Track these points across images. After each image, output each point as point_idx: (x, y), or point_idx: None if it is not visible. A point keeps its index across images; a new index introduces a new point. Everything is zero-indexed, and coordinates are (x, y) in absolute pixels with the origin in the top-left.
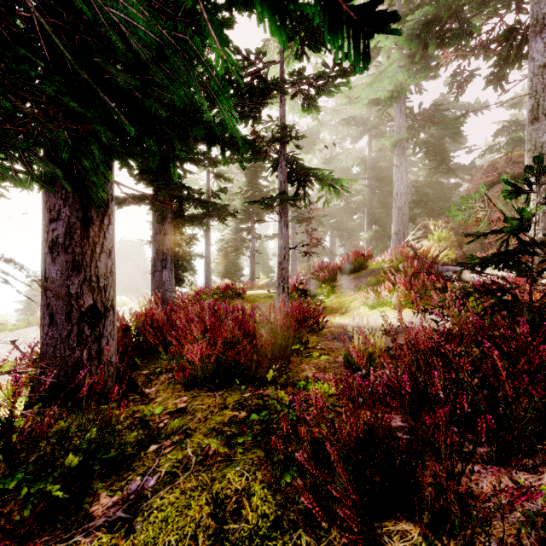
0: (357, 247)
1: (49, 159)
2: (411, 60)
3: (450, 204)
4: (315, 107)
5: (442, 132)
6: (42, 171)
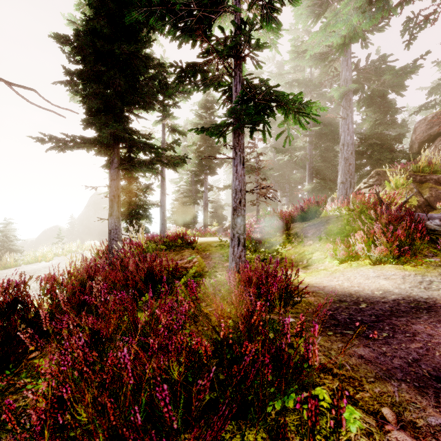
0: (296, 198)
1: None
2: None
3: (398, 153)
4: (276, 21)
5: (396, 78)
6: None
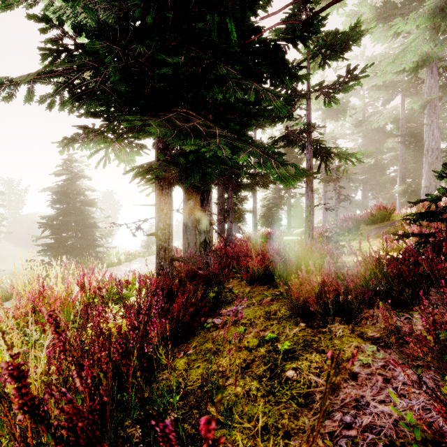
0: (392, 199)
1: None
2: (436, 31)
3: None
4: (334, 102)
5: None
6: None
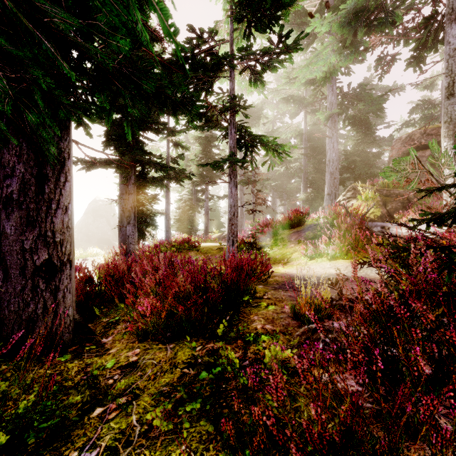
0: (294, 206)
1: (4, 116)
2: (343, 45)
3: (375, 169)
4: (261, 82)
5: (368, 108)
6: None
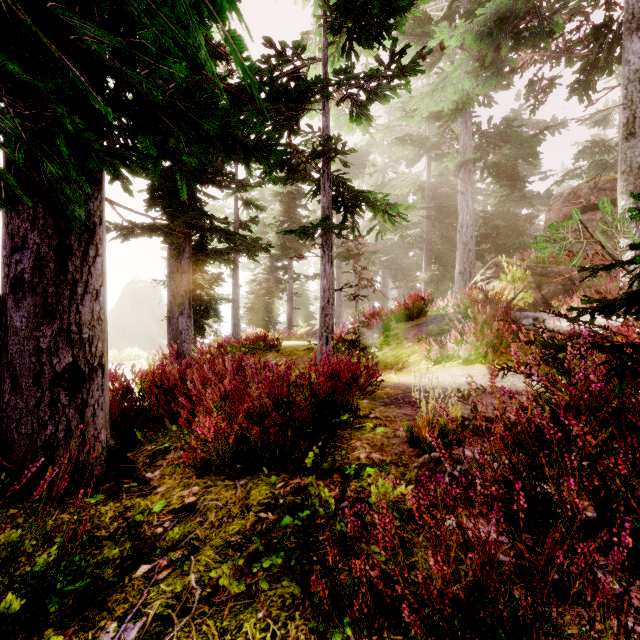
0: (413, 290)
1: (12, 166)
2: (480, 64)
3: (525, 238)
4: (366, 116)
5: (516, 152)
6: (0, 183)
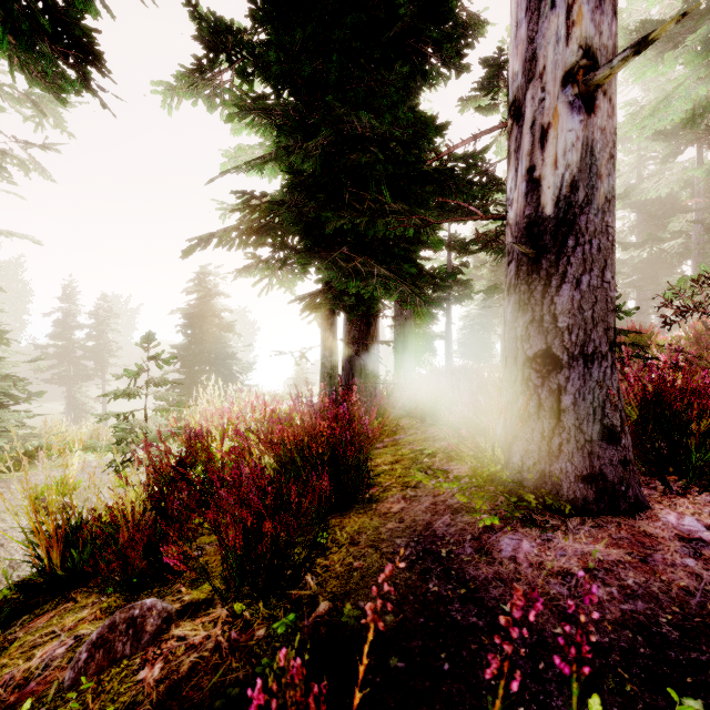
0: None
1: None
2: None
3: None
4: None
5: None
6: None
